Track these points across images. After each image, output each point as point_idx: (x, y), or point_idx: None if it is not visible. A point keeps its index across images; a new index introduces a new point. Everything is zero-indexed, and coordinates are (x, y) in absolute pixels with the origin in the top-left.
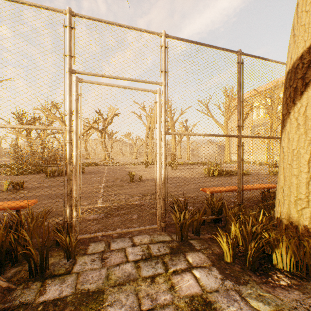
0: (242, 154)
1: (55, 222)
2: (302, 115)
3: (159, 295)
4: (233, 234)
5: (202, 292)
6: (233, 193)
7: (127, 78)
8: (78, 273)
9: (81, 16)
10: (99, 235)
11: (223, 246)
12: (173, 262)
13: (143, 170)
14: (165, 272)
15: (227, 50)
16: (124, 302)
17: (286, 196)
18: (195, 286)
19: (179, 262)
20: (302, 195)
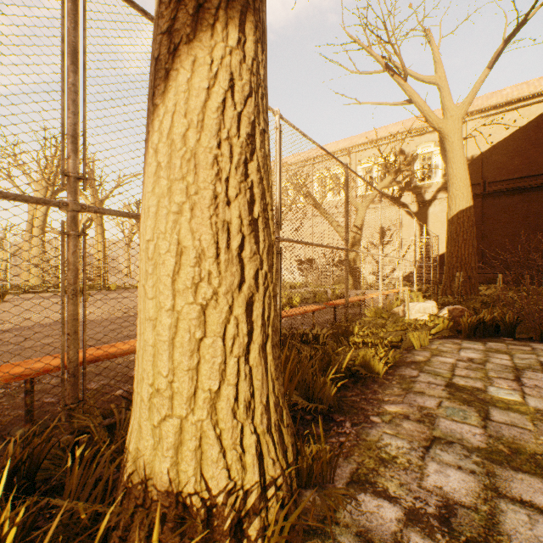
0: (84, 259)
1: None
2: (168, 140)
3: None
4: None
5: None
6: None
7: None
8: None
9: None
10: None
11: None
12: None
13: None
14: None
15: None
16: None
17: (140, 382)
18: None
19: None
20: (164, 380)
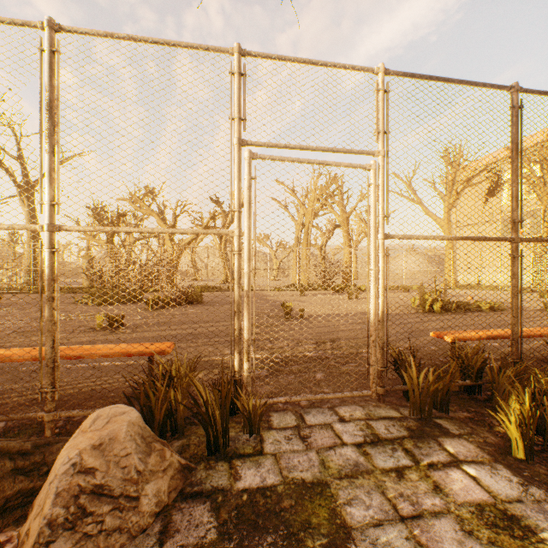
0: (520, 271)
1: (197, 379)
2: None
3: (421, 497)
4: (528, 411)
5: (494, 501)
6: (484, 343)
7: (323, 148)
8: (274, 455)
9: (255, 55)
10: (281, 401)
11: (510, 430)
12: (422, 450)
13: (298, 299)
14: (415, 465)
15: (491, 86)
16: (367, 501)
17: None
18: (478, 491)
19: (432, 452)
20: None
